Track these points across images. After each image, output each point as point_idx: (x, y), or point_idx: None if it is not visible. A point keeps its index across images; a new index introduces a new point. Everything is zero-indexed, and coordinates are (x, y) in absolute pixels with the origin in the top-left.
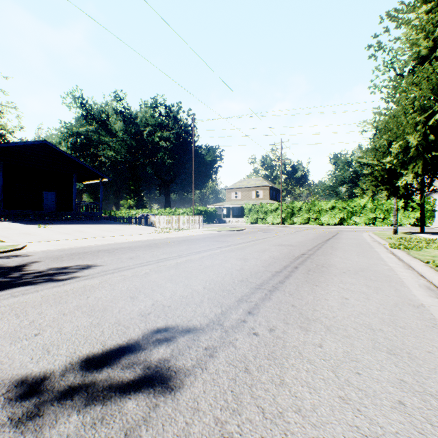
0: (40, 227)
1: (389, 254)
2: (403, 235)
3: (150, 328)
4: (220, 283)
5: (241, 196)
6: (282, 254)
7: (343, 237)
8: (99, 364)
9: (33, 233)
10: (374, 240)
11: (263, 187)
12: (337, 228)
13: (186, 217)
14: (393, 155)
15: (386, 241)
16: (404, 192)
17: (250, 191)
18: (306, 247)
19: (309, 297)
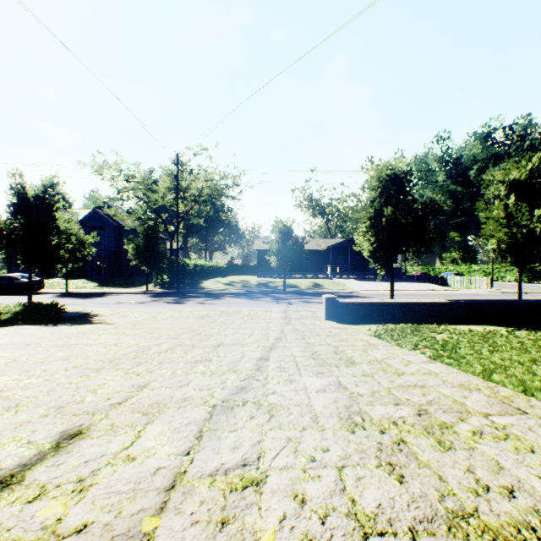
0: (365, 283)
1: None
2: None
3: None
4: None
5: None
6: None
7: None
8: None
9: (362, 286)
10: None
11: None
12: None
13: (474, 278)
14: None
15: None
16: None
17: None
18: None
19: None
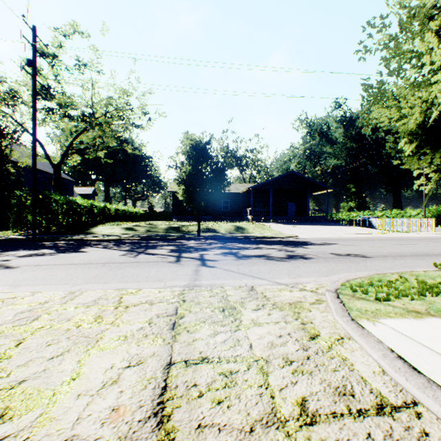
0: (293, 226)
1: None
2: None
3: (361, 254)
4: (397, 252)
5: None
6: None
7: None
8: (348, 254)
9: (292, 229)
10: None
11: None
12: None
13: (411, 220)
14: None
15: None
16: None
17: None
18: None
19: (439, 258)
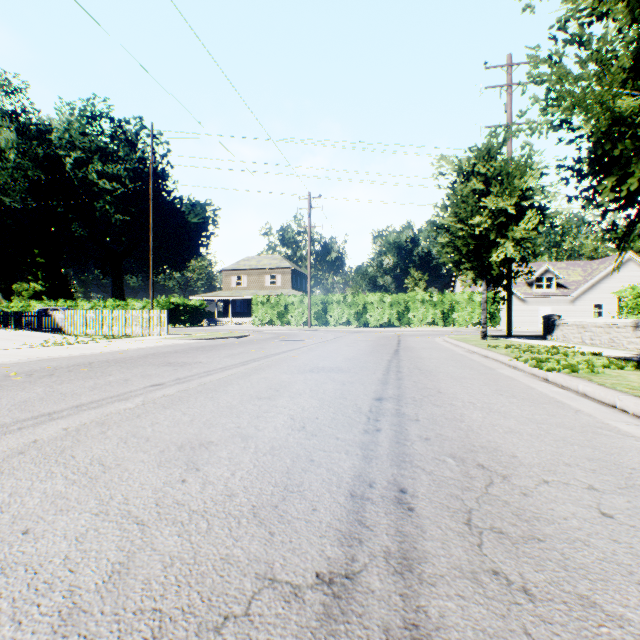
0: None
1: (544, 383)
2: (494, 340)
3: None
4: None
5: (247, 282)
6: (327, 403)
7: (416, 347)
8: None
9: None
10: (467, 350)
11: (283, 270)
12: (391, 331)
13: (133, 314)
14: (486, 211)
15: (499, 353)
16: (499, 273)
17: (262, 275)
18: (371, 373)
19: None
